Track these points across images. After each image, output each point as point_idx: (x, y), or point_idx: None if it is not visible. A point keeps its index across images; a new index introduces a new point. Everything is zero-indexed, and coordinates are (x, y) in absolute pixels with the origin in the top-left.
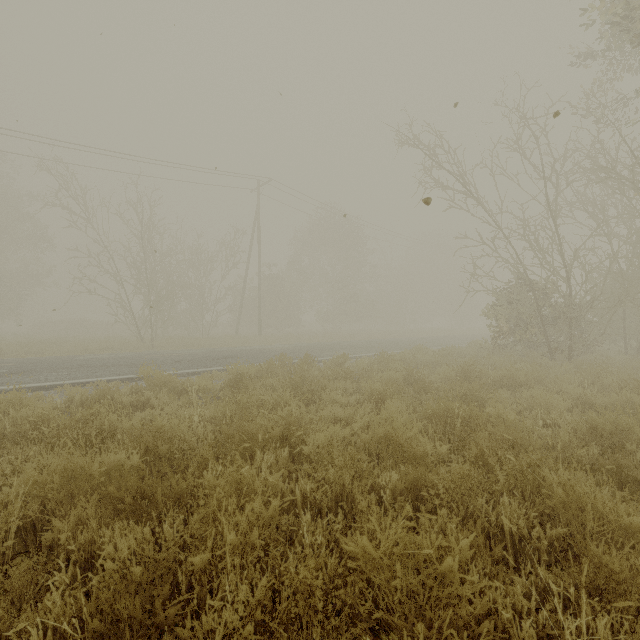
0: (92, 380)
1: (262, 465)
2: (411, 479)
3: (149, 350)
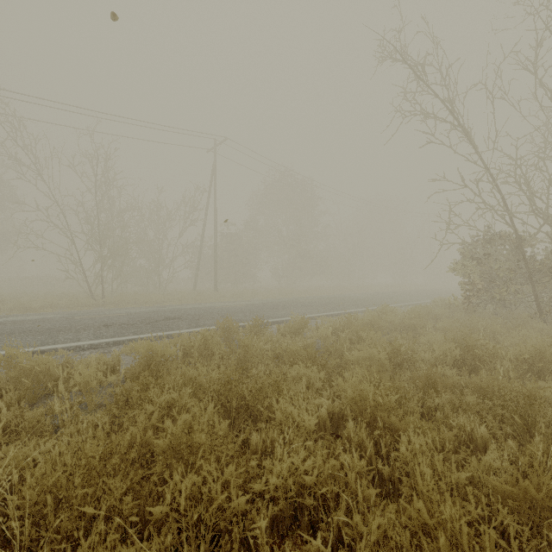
0: None
1: None
2: None
3: (98, 307)
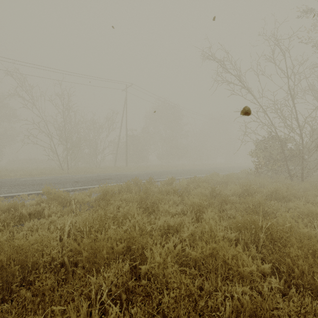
0: (19, 194)
1: (103, 285)
2: (247, 313)
3: (66, 174)
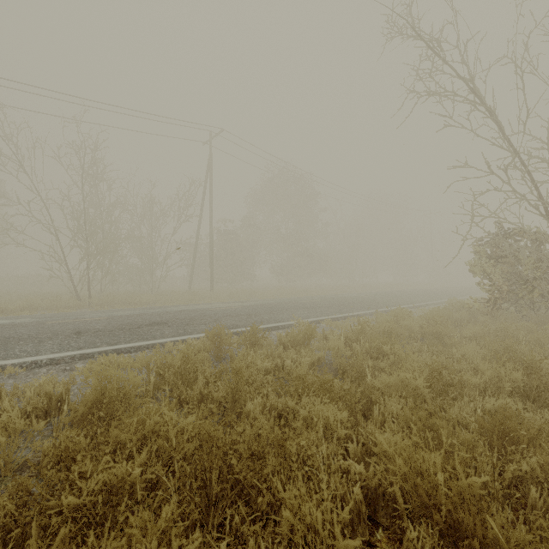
0: None
1: None
2: None
3: (83, 309)
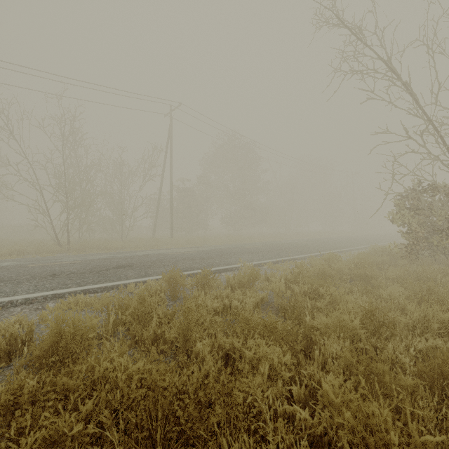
0: None
1: None
2: None
3: (62, 253)
